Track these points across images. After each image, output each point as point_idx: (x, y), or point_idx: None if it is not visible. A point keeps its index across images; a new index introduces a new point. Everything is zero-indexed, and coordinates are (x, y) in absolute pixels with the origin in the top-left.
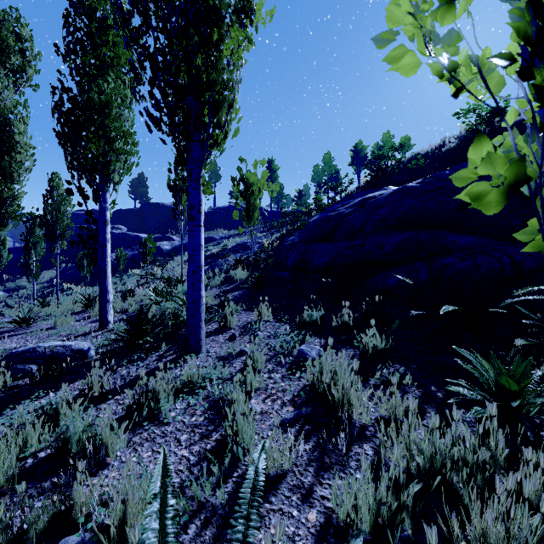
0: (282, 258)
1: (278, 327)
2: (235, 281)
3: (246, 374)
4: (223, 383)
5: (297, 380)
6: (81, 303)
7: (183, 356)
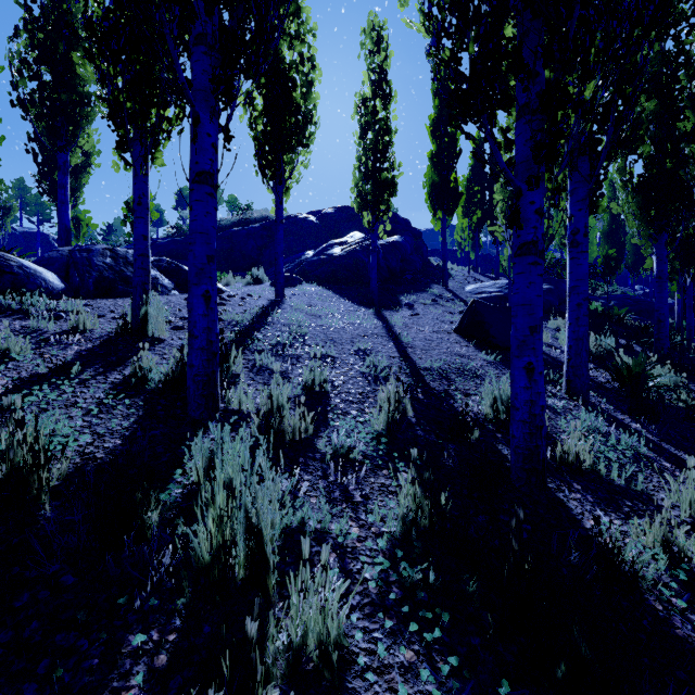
0: None
1: None
2: None
3: None
4: None
5: None
6: None
7: None
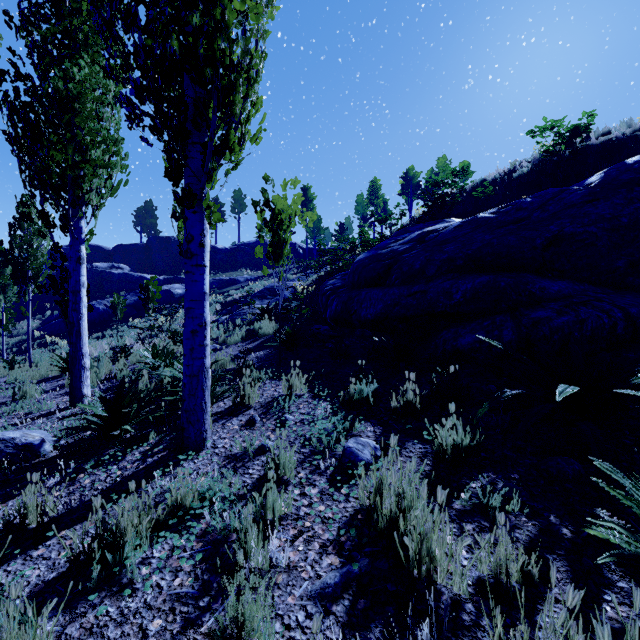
0: (320, 307)
1: (315, 406)
2: (259, 337)
3: (266, 487)
4: (232, 505)
5: (344, 499)
6: (56, 365)
7: (177, 454)
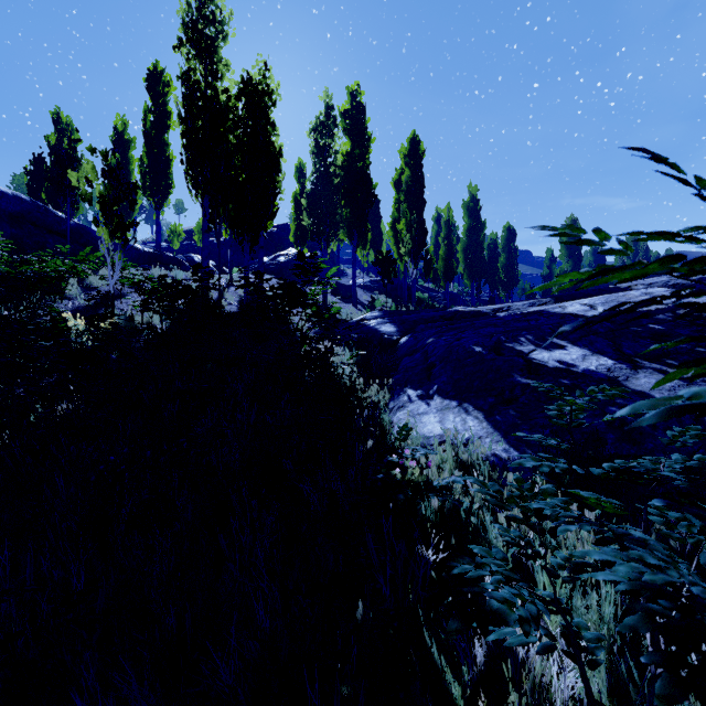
0: None
1: None
2: None
3: None
4: None
5: None
6: None
7: None
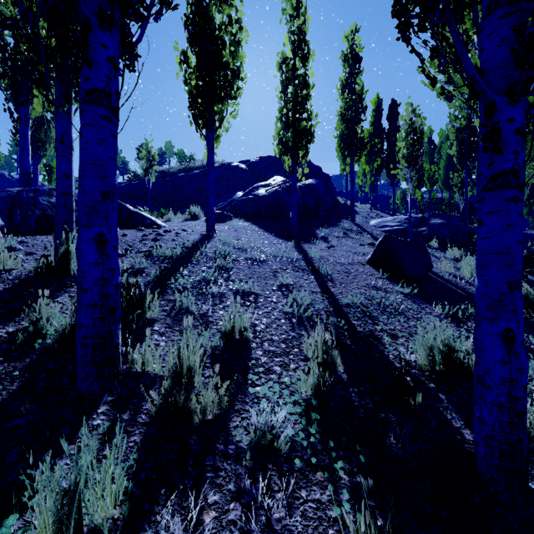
0: None
1: None
2: None
3: None
4: None
5: None
6: None
7: None
